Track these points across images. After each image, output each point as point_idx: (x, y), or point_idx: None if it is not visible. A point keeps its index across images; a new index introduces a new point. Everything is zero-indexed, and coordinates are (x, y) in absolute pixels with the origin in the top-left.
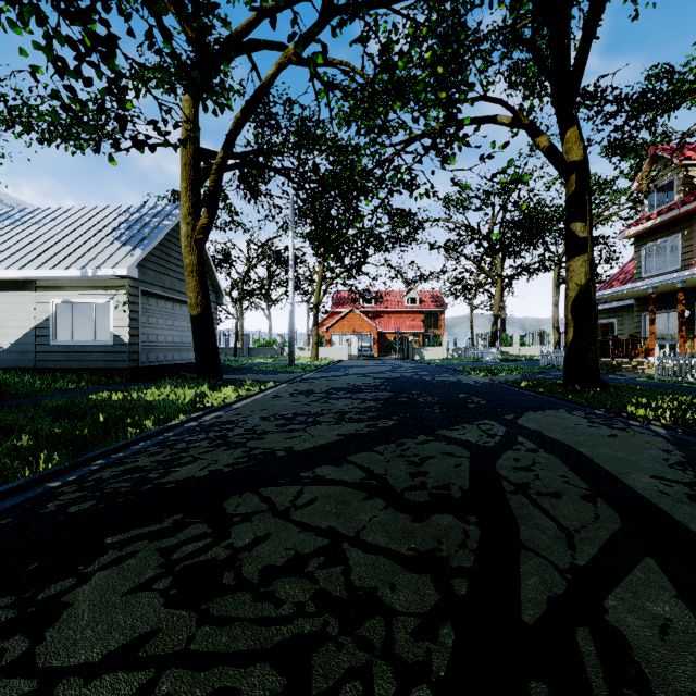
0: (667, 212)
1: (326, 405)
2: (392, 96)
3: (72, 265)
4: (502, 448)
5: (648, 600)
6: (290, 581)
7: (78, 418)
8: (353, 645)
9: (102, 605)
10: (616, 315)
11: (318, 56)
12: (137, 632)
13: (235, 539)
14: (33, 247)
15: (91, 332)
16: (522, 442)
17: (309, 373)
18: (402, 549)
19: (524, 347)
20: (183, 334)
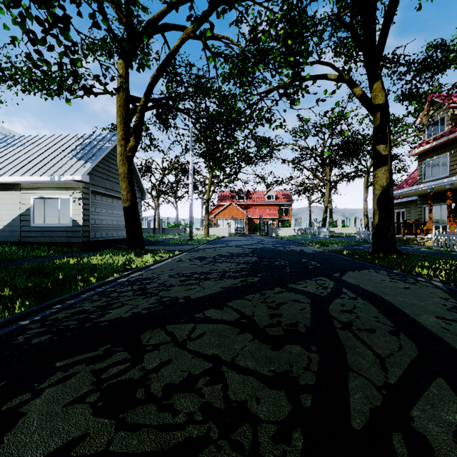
0: (440, 138)
1: (213, 266)
2: (257, 60)
3: (44, 173)
4: (333, 297)
5: (442, 411)
6: (184, 395)
7: (46, 275)
8: (229, 447)
9: (48, 414)
10: (405, 207)
11: (207, 31)
12: (71, 436)
13: (147, 363)
14: (19, 161)
15: (57, 218)
16: (346, 292)
17: (202, 245)
18: (265, 371)
19: (345, 228)
20: (119, 219)
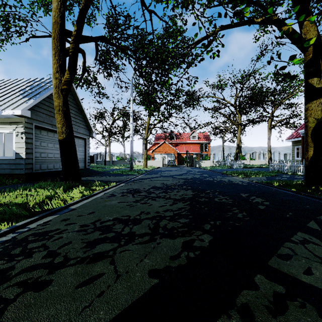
0: None
1: (145, 206)
2: None
3: None
4: None
5: None
6: None
7: None
8: None
9: None
10: None
11: None
12: None
13: None
14: None
15: (2, 151)
16: None
17: (140, 175)
18: None
19: (252, 160)
20: None
